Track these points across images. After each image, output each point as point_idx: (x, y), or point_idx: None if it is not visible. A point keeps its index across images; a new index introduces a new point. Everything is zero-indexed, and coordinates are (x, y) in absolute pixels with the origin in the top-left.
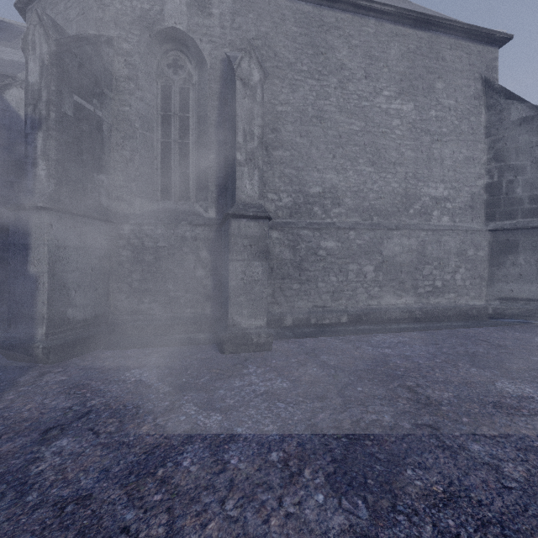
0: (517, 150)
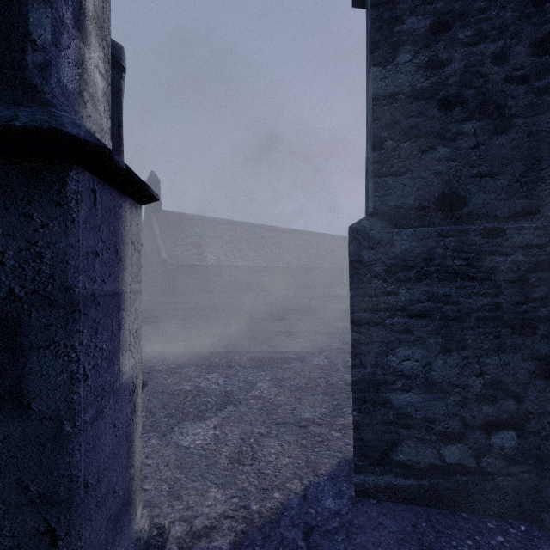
0: None
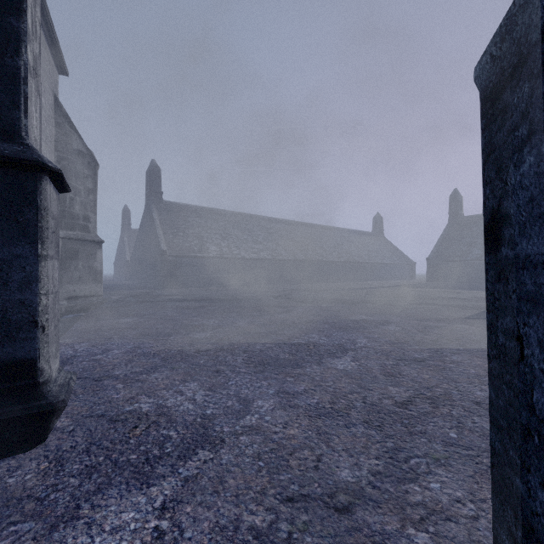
0: (76, 175)
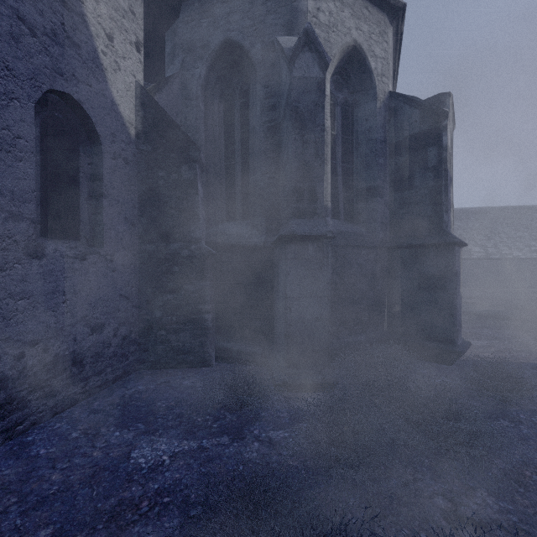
0: None
